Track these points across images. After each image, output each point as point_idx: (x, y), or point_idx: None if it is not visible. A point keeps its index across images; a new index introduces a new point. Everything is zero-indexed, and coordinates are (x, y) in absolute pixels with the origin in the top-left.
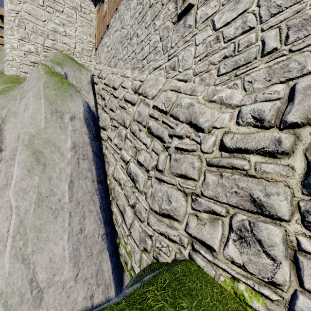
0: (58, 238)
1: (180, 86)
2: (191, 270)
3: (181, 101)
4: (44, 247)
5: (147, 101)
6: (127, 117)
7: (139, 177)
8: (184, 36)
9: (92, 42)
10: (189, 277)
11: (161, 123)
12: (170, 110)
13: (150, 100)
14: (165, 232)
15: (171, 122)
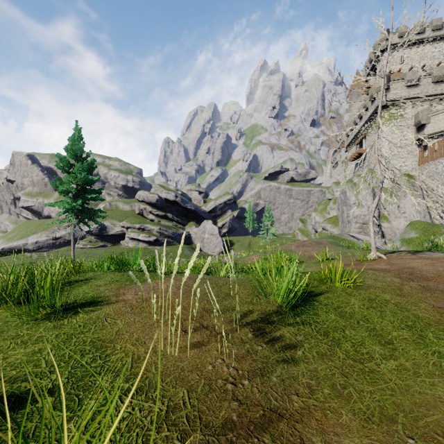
0: None
1: None
2: None
3: None
4: None
5: None
6: (439, 201)
7: (443, 216)
8: None
9: (416, 164)
10: None
11: None
12: None
13: None
14: None
15: None
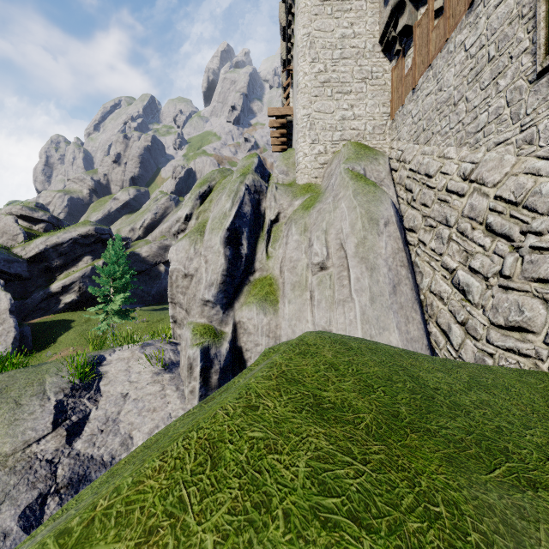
0: (391, 331)
1: (539, 167)
2: (548, 375)
3: (540, 188)
4: (383, 334)
5: (485, 191)
6: (450, 213)
7: (473, 287)
8: (548, 99)
9: (385, 113)
10: (543, 376)
11: (508, 217)
12: (523, 200)
13: (489, 189)
14: (513, 346)
15: (524, 215)
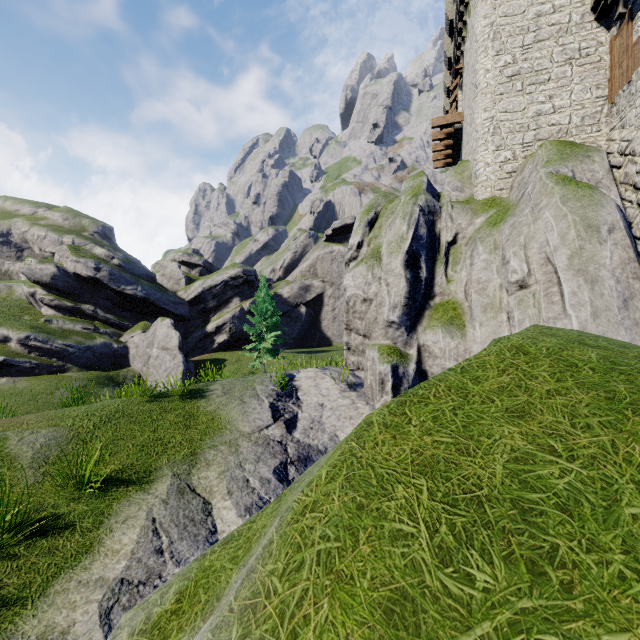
0: None
1: None
2: None
3: None
4: None
5: None
6: None
7: None
8: None
9: (600, 97)
10: None
11: None
12: None
13: None
14: None
15: None
